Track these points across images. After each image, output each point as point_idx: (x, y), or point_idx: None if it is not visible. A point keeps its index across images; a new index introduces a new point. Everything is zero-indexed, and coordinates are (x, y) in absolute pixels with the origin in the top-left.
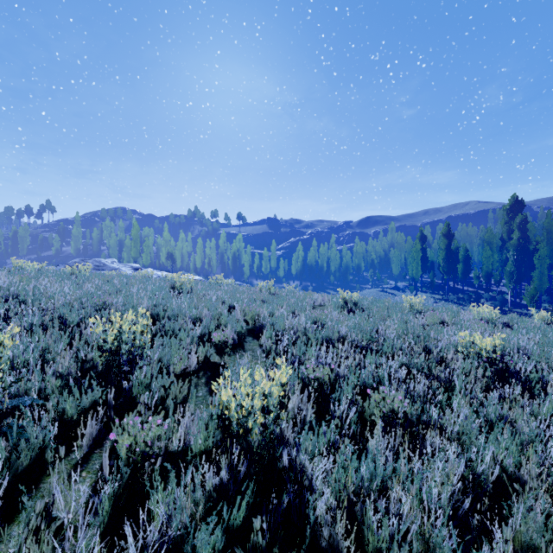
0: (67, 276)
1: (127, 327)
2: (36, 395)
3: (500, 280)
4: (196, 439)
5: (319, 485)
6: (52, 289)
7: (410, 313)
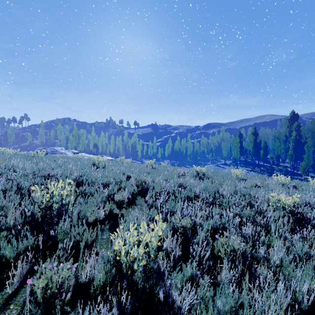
0: (30, 158)
1: (57, 192)
2: None
3: (285, 159)
4: (97, 277)
5: None
6: (17, 166)
7: (236, 180)
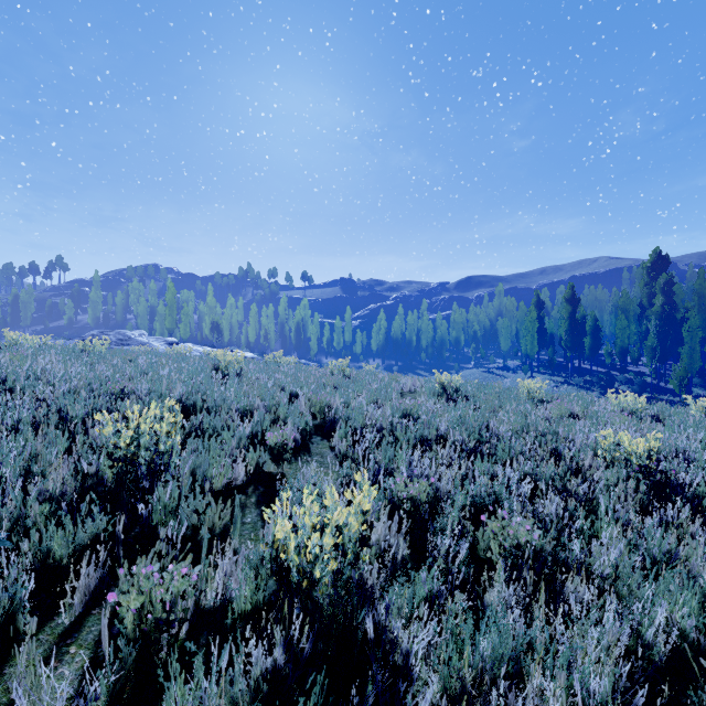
0: (77, 354)
1: (147, 426)
2: (12, 527)
3: (639, 358)
4: (239, 594)
5: (420, 670)
6: (53, 372)
7: (529, 402)
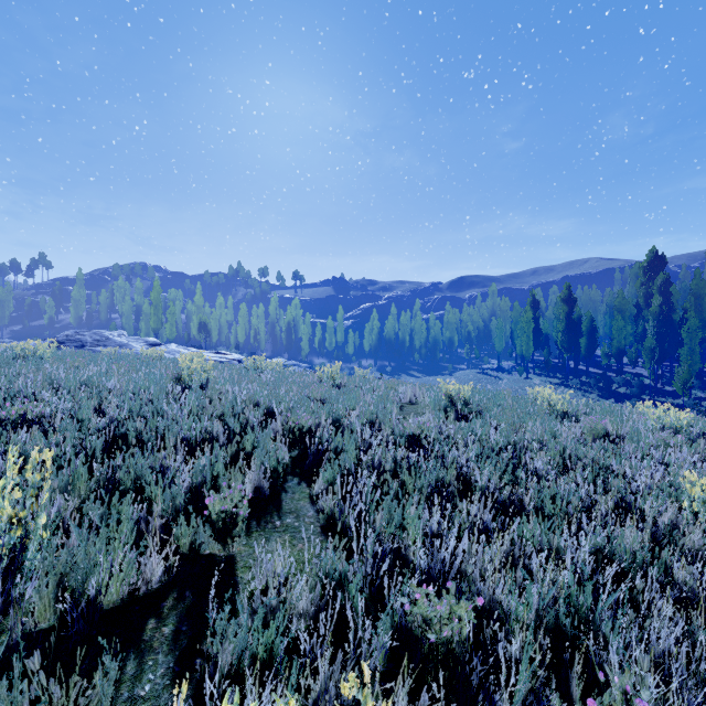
0: (6, 361)
1: None
2: None
3: (637, 359)
4: None
5: None
6: None
7: (551, 417)
